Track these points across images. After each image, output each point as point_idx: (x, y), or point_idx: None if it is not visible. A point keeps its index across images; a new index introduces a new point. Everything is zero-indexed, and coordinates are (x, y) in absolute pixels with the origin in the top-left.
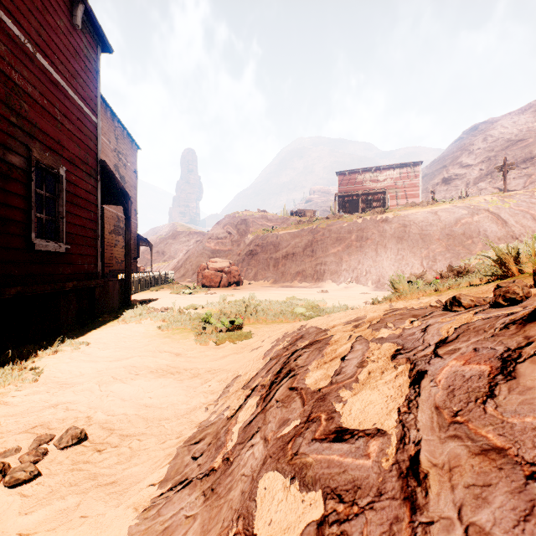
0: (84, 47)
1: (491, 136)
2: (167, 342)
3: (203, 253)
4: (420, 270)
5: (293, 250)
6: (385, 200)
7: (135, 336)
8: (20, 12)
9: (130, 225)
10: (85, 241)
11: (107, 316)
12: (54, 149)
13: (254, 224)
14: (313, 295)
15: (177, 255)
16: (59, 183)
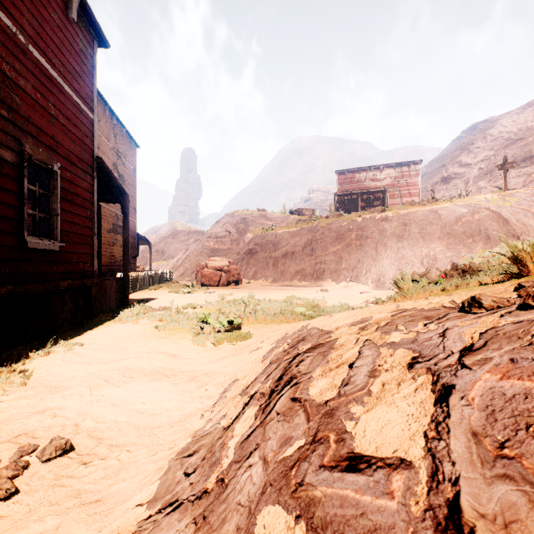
0: (79, 41)
1: (490, 135)
2: (163, 343)
3: (203, 252)
4: (421, 269)
5: (292, 249)
6: (385, 199)
7: (131, 336)
8: (11, 2)
9: (127, 223)
10: (80, 239)
11: (104, 315)
12: (48, 144)
13: (253, 223)
14: (313, 294)
15: (176, 254)
16: (53, 180)
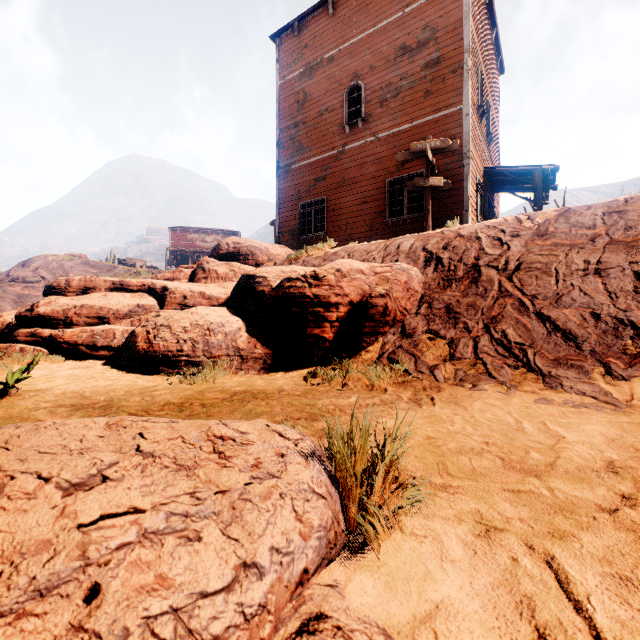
0: None
1: None
2: None
3: (5, 297)
4: None
5: None
6: None
7: None
8: None
9: None
10: None
11: None
12: None
13: (74, 270)
14: None
15: None
16: None
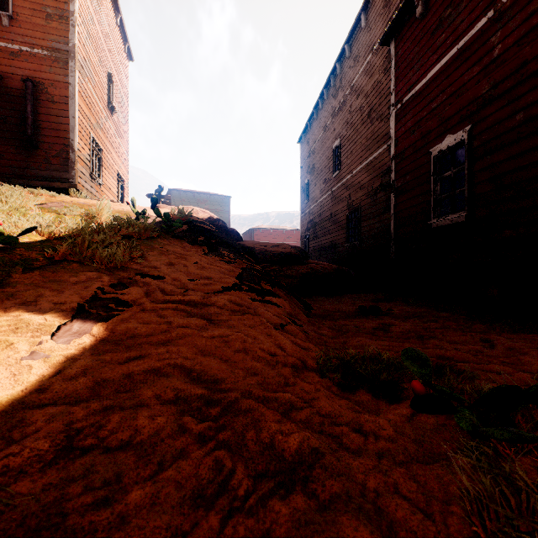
0: None
1: None
2: None
3: None
4: None
5: None
6: None
7: None
8: None
9: None
10: None
11: None
12: None
13: None
14: None
15: None
16: None
